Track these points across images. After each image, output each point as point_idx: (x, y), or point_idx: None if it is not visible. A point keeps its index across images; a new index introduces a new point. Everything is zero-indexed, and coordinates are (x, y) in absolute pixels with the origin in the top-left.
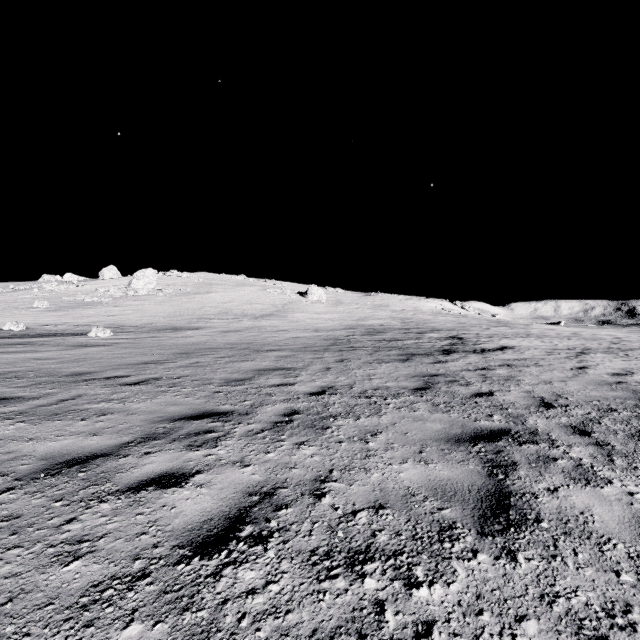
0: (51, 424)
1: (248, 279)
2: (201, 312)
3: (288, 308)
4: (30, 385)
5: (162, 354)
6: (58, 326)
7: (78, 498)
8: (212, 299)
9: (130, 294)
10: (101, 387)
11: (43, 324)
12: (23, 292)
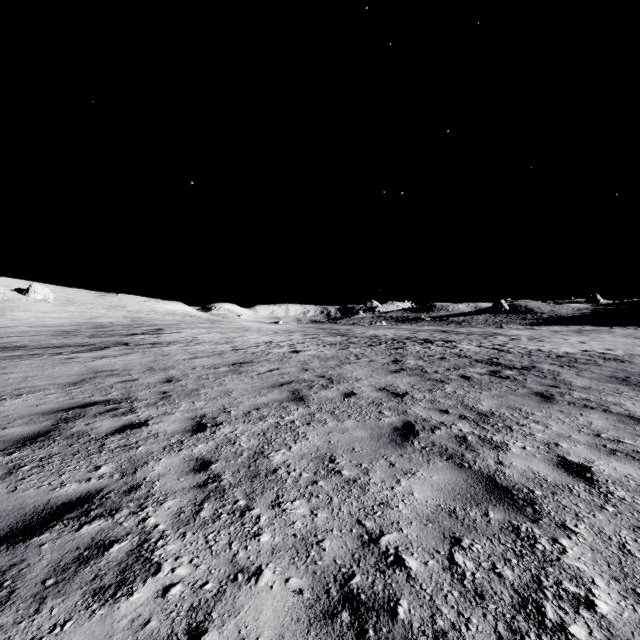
0: None
1: None
2: None
3: (4, 306)
4: None
5: None
6: None
7: None
8: None
9: None
10: None
11: None
12: None
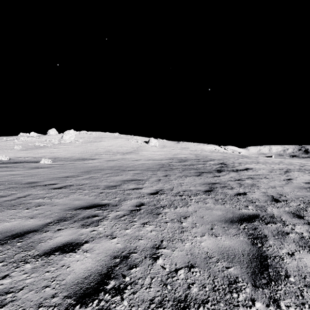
0: (9, 211)
1: (120, 135)
2: (97, 151)
3: (139, 149)
4: (4, 189)
5: (75, 172)
6: (25, 158)
7: (13, 260)
8: (102, 144)
9: (62, 142)
10: (41, 190)
11: (18, 157)
12: (10, 141)
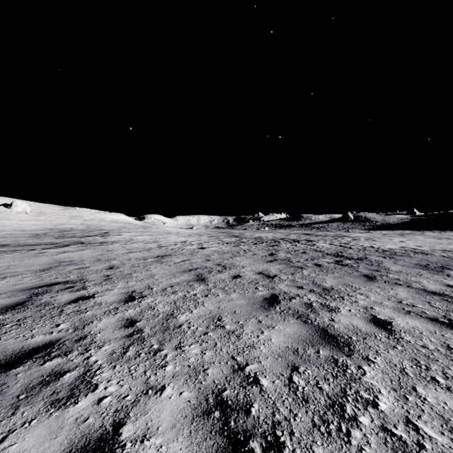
0: None
1: None
2: None
3: None
4: None
5: None
6: None
7: None
8: None
9: None
10: None
11: None
12: None
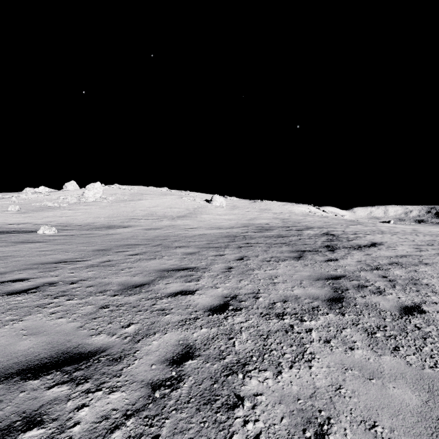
0: None
1: (169, 190)
2: (133, 214)
3: (198, 211)
4: None
5: (83, 251)
6: (19, 225)
7: None
8: (142, 204)
9: (82, 201)
10: None
11: (9, 223)
12: (5, 199)
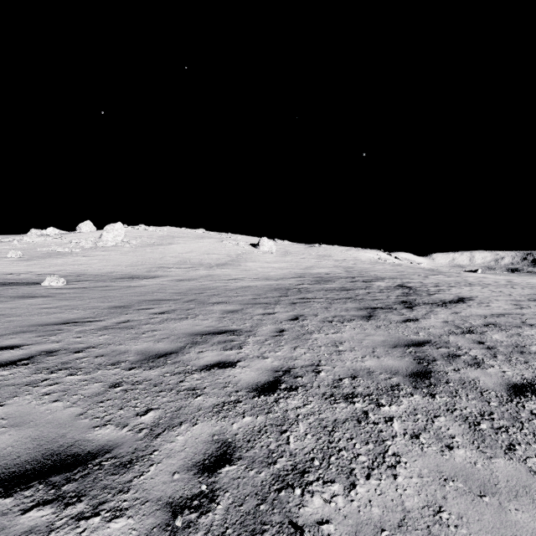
0: None
1: (207, 232)
2: (161, 261)
3: (241, 258)
4: None
5: (96, 308)
6: (21, 275)
7: None
8: (173, 250)
9: (99, 245)
10: None
11: (8, 273)
12: (5, 243)
